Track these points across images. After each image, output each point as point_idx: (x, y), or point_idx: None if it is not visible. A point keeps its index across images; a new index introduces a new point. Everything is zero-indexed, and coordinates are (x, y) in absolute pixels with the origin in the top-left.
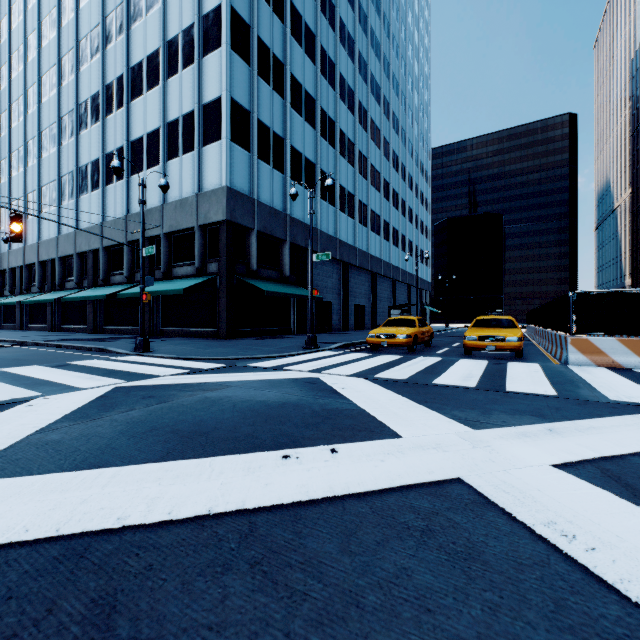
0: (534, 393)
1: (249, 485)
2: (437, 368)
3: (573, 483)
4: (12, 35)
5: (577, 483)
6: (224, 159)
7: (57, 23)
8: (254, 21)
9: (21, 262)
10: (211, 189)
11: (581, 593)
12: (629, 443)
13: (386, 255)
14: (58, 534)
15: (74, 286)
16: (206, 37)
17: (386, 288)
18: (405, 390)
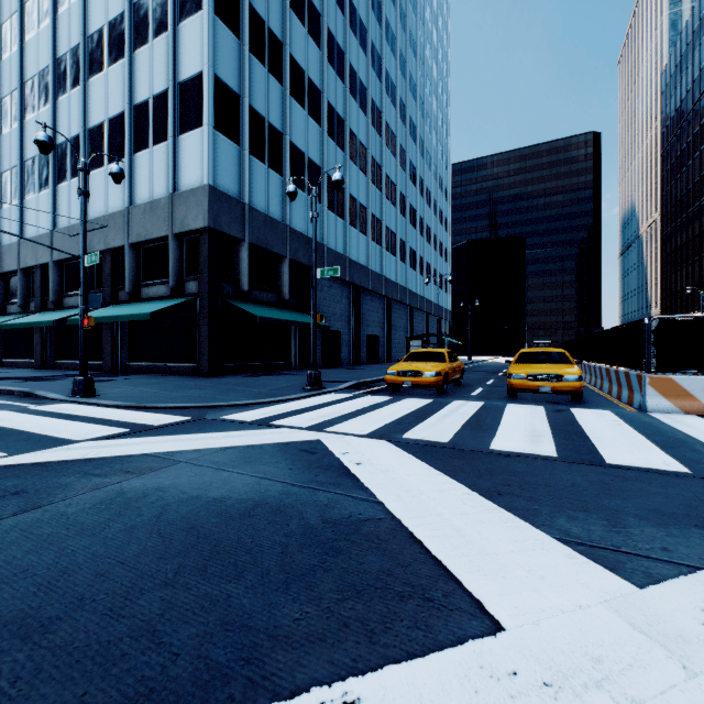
0: (653, 468)
1: None
2: (485, 420)
3: None
4: None
5: None
6: (205, 151)
7: None
8: None
9: None
10: (189, 188)
11: None
12: None
13: (402, 279)
14: None
15: (18, 310)
16: None
17: (402, 316)
18: (456, 465)
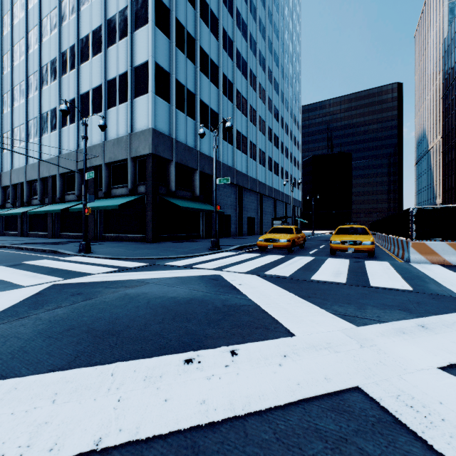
0: (394, 288)
1: (147, 401)
2: (312, 266)
3: None
4: None
5: None
6: (150, 108)
7: (25, 6)
8: (173, 6)
9: None
10: (140, 130)
11: None
12: None
13: (269, 181)
14: None
15: (38, 203)
16: (136, 16)
17: (269, 205)
18: (290, 286)
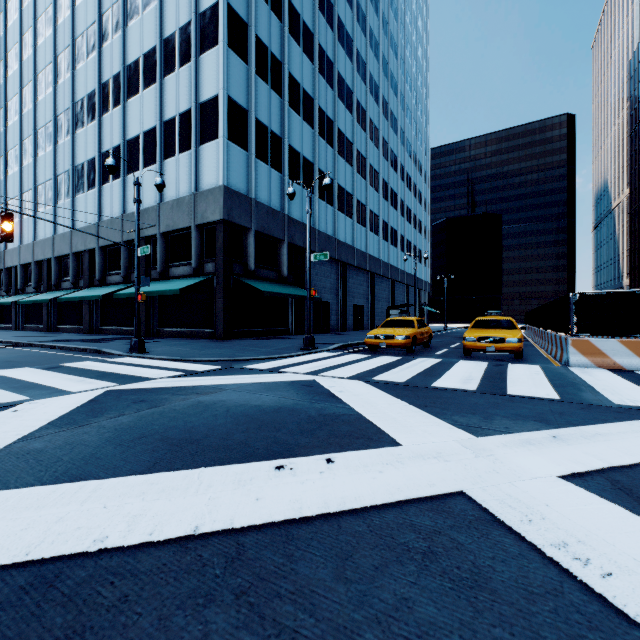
0: (536, 397)
1: (239, 500)
2: (436, 370)
3: (583, 497)
4: (8, 33)
5: (587, 497)
6: (221, 158)
7: (53, 21)
8: (252, 19)
9: (17, 262)
10: (208, 188)
11: (600, 629)
12: (638, 451)
13: (385, 255)
14: (27, 559)
15: (70, 286)
16: (203, 35)
17: (385, 288)
18: (404, 393)
